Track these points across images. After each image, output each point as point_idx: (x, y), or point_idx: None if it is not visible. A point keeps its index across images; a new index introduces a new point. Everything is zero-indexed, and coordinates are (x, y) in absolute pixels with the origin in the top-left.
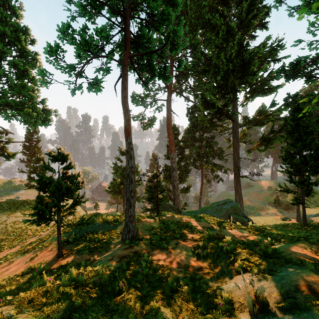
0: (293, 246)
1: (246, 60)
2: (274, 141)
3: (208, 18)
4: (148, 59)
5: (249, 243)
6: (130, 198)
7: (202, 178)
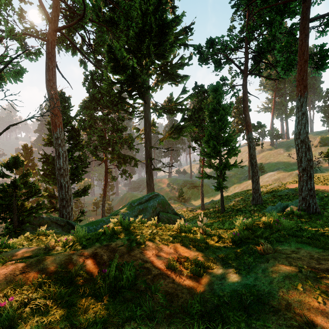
0: None
1: (165, 21)
2: (186, 129)
3: None
4: None
5: None
6: None
7: (106, 175)
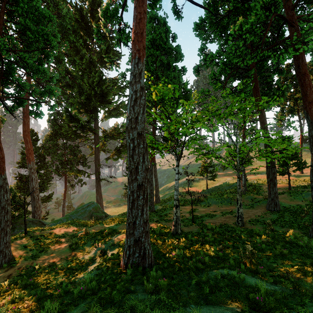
0: (121, 225)
1: (104, 92)
2: (123, 152)
3: (73, 40)
4: (17, 92)
5: (102, 231)
6: (6, 227)
7: (66, 184)
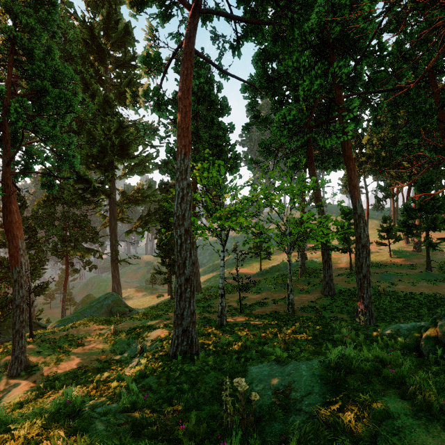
0: (158, 320)
1: (126, 143)
2: (151, 224)
3: (80, 70)
4: (24, 161)
5: (135, 328)
6: (22, 328)
7: (67, 269)
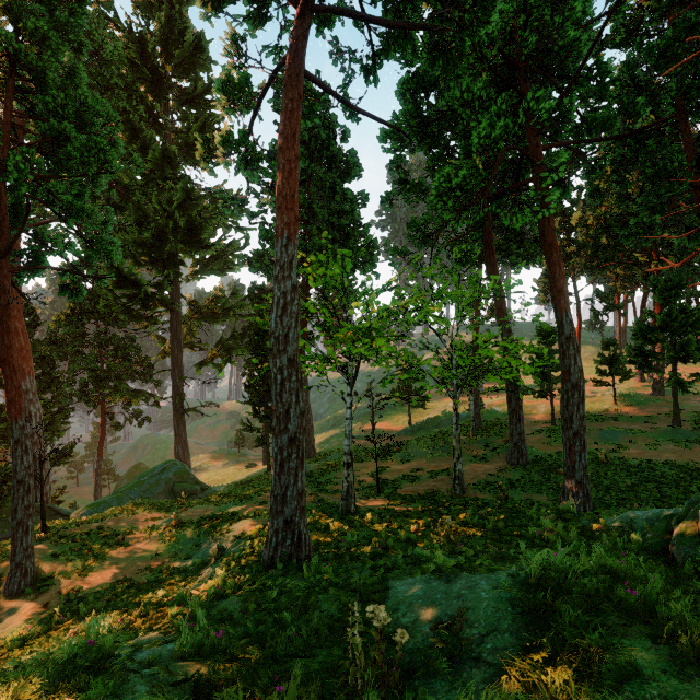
0: (246, 504)
1: (197, 223)
2: (236, 352)
3: (124, 108)
4: (32, 250)
5: (210, 516)
6: (27, 518)
7: (104, 423)
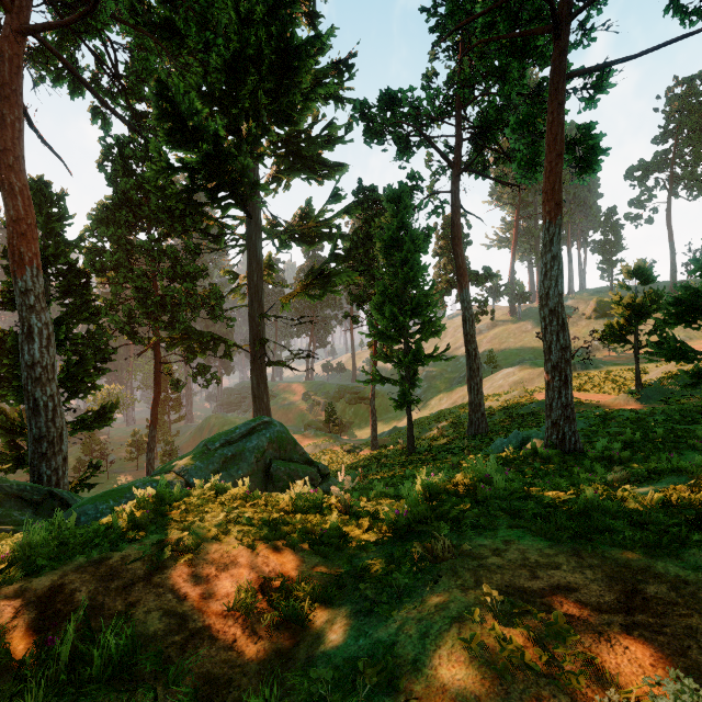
0: None
1: (292, 43)
2: (339, 278)
3: None
4: None
5: None
6: None
7: (158, 377)
